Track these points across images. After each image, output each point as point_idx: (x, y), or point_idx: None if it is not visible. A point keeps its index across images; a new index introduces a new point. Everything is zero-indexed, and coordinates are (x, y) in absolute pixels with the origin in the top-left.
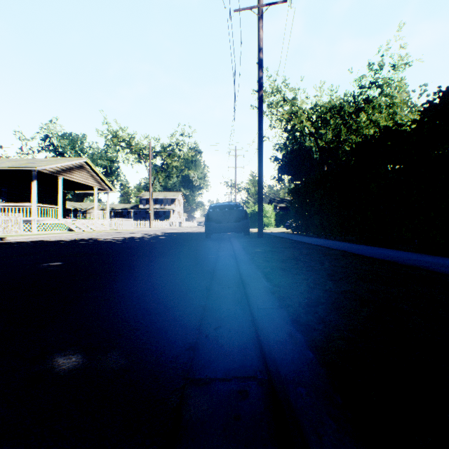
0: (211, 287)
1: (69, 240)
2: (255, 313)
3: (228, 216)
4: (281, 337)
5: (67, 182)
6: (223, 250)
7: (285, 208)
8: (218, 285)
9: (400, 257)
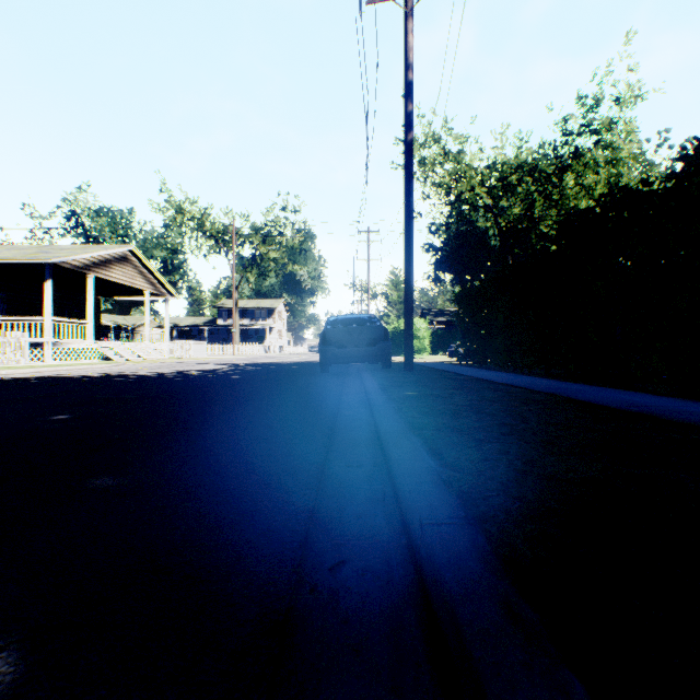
0: (327, 466)
1: (98, 376)
2: (416, 532)
3: (357, 336)
4: (488, 616)
5: (102, 282)
6: (349, 392)
7: (447, 325)
8: (340, 462)
9: (655, 405)
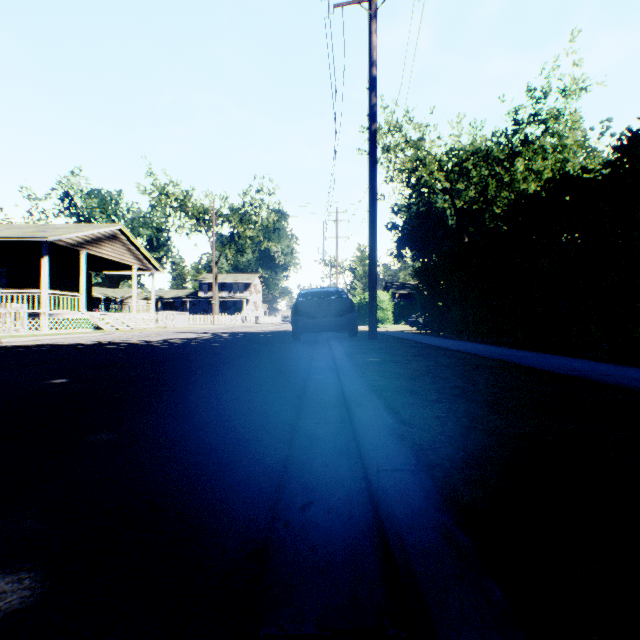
0: (298, 423)
1: (91, 344)
2: (374, 477)
3: (325, 308)
4: (430, 541)
5: (94, 258)
6: (318, 358)
7: (408, 297)
8: (310, 419)
9: (591, 370)
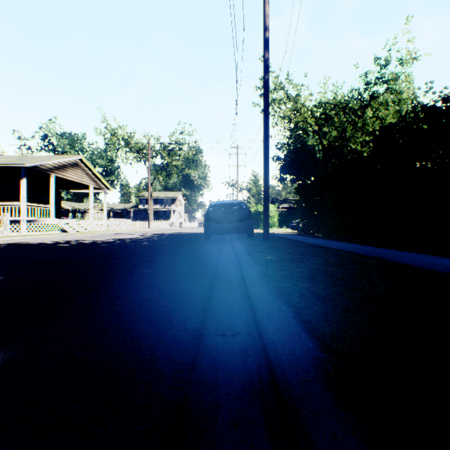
0: (202, 335)
1: (50, 243)
2: None
3: (230, 215)
4: None
5: (61, 180)
6: (224, 255)
7: (288, 208)
8: (215, 329)
9: None
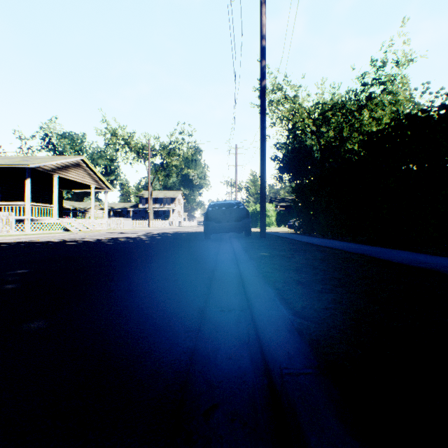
0: (205, 311)
1: (57, 241)
2: (277, 378)
3: (228, 215)
4: None
5: (63, 180)
6: (223, 252)
7: (286, 208)
8: (215, 307)
9: (436, 263)
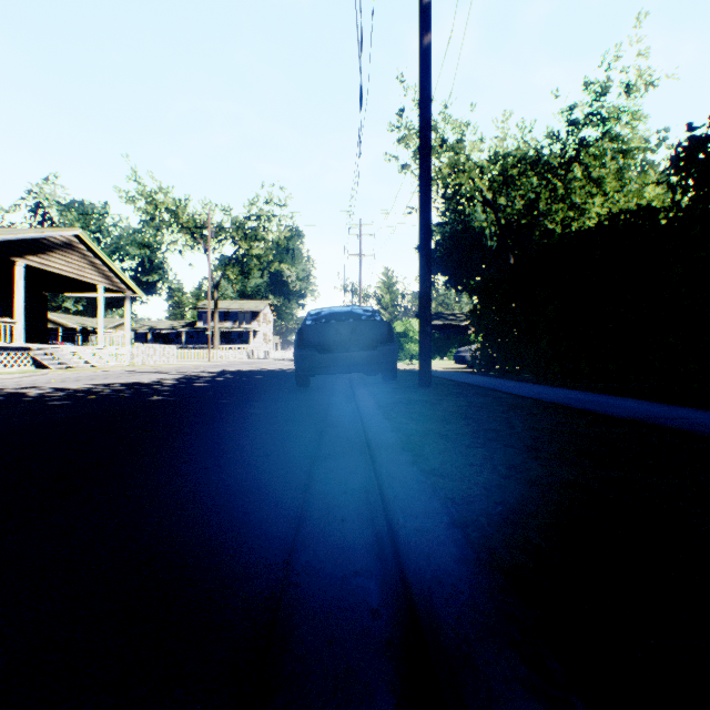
0: None
1: None
2: None
3: (348, 335)
4: None
5: (40, 273)
6: (332, 443)
7: (442, 328)
8: None
9: None
